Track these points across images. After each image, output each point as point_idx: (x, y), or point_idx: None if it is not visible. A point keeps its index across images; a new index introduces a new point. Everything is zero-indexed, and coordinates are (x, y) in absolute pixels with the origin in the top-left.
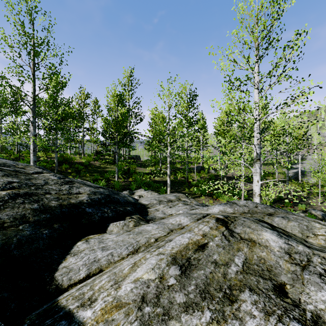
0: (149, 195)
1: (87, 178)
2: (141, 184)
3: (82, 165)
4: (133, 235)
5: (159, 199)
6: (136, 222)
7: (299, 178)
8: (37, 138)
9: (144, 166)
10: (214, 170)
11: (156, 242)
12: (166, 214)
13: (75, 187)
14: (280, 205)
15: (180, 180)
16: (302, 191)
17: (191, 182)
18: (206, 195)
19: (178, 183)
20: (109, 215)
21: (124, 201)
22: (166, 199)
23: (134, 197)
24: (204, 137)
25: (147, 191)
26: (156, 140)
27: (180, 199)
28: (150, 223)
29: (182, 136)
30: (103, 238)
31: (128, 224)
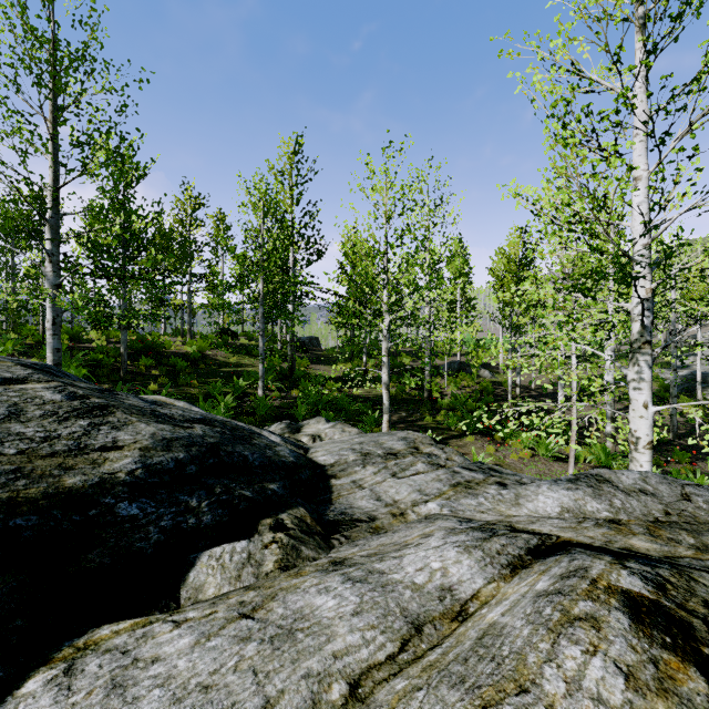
0: (337, 435)
1: (194, 390)
2: (320, 404)
3: (185, 360)
4: (259, 648)
5: (363, 450)
6: (289, 548)
7: (698, 390)
8: (58, 292)
9: (328, 361)
10: (490, 372)
11: (351, 708)
12: (383, 501)
13: (109, 425)
14: (660, 457)
15: (410, 395)
16: (708, 422)
17: (438, 399)
18: (475, 432)
19: (407, 401)
20: (203, 519)
21: (263, 463)
22: (382, 450)
23: (300, 440)
24: (464, 295)
25: (333, 424)
26: (355, 302)
27: (418, 449)
28: (335, 545)
29: (420, 288)
30: (141, 651)
31: (260, 557)
